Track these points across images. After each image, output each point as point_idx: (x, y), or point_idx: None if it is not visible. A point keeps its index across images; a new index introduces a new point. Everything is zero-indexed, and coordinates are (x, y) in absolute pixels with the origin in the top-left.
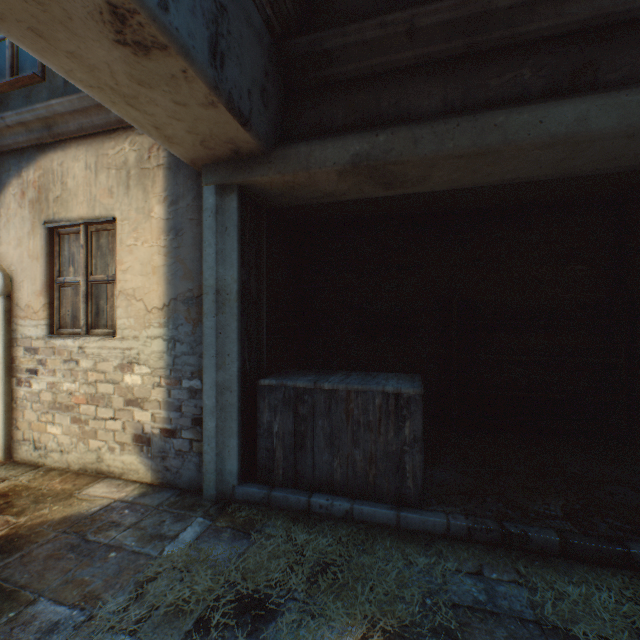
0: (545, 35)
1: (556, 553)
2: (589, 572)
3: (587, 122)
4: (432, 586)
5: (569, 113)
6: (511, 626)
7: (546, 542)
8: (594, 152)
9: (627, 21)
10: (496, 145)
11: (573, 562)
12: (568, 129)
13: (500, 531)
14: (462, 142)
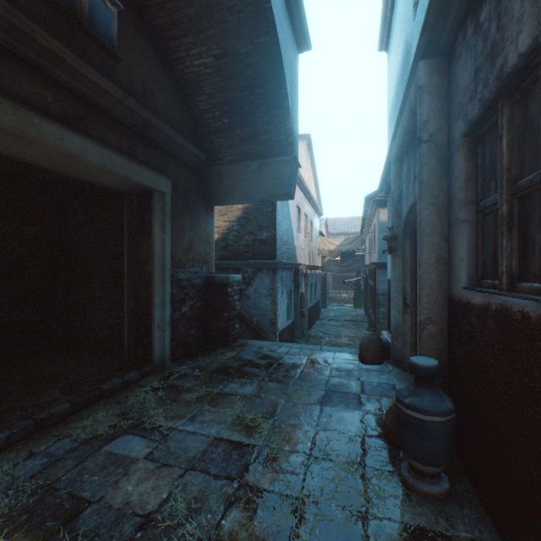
0: (63, 82)
1: (71, 413)
2: (90, 410)
3: (87, 154)
4: (6, 484)
5: (79, 143)
6: (73, 455)
7: (65, 410)
8: (83, 169)
9: (101, 108)
10: (34, 138)
11: (80, 412)
12: (78, 152)
13: (35, 422)
14: (6, 120)
